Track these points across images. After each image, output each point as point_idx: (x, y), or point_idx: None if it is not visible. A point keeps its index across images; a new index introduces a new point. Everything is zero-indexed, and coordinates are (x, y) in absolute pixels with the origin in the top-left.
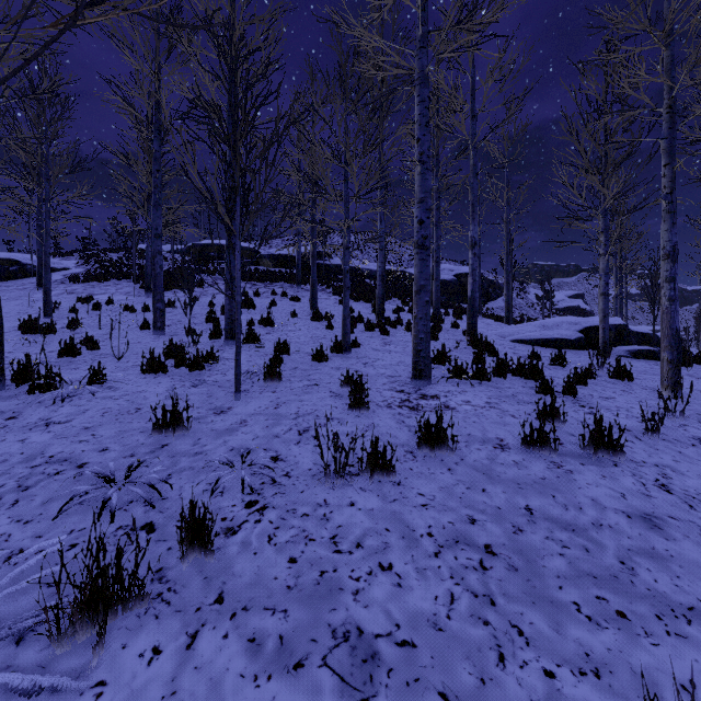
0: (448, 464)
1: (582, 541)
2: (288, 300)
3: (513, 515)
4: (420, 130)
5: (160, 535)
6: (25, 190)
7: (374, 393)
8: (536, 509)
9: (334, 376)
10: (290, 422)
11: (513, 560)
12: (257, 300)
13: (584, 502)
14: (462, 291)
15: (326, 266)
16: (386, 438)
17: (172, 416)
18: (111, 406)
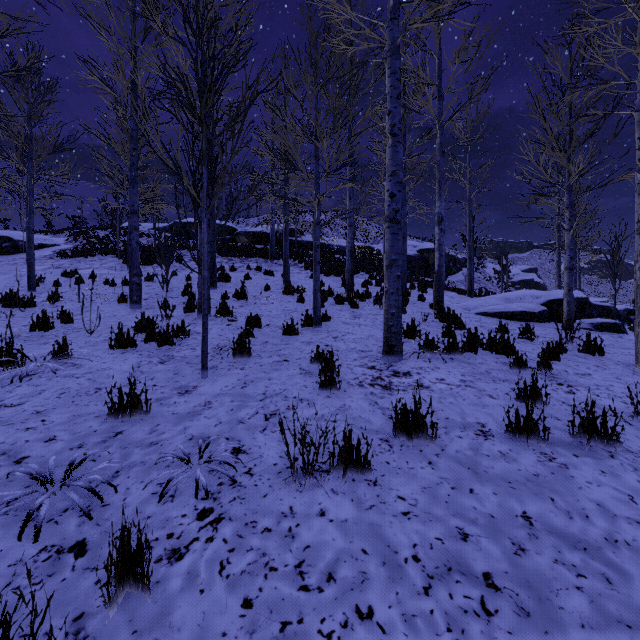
0: (428, 456)
1: (599, 566)
2: (262, 274)
3: (509, 526)
4: (391, 103)
5: (90, 559)
6: (17, 171)
7: (344, 370)
8: (535, 518)
9: (304, 351)
10: (257, 404)
11: (521, 597)
12: (233, 274)
13: (589, 507)
14: (425, 266)
15: (299, 242)
16: (358, 423)
17: (129, 400)
18: (70, 386)
